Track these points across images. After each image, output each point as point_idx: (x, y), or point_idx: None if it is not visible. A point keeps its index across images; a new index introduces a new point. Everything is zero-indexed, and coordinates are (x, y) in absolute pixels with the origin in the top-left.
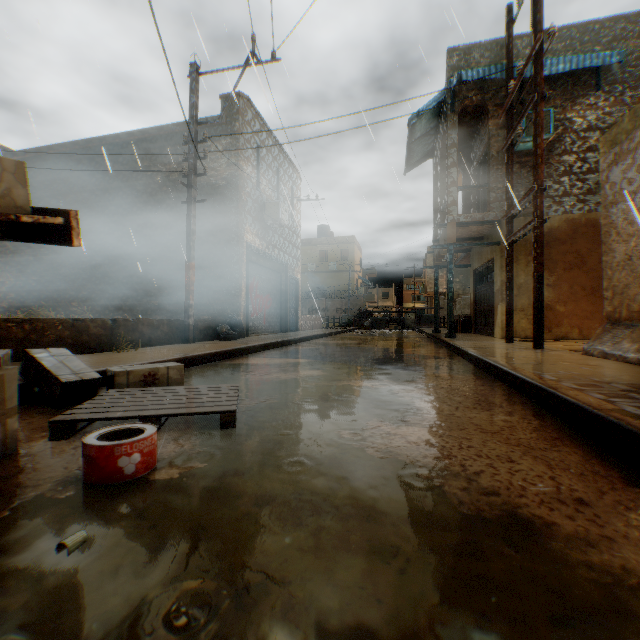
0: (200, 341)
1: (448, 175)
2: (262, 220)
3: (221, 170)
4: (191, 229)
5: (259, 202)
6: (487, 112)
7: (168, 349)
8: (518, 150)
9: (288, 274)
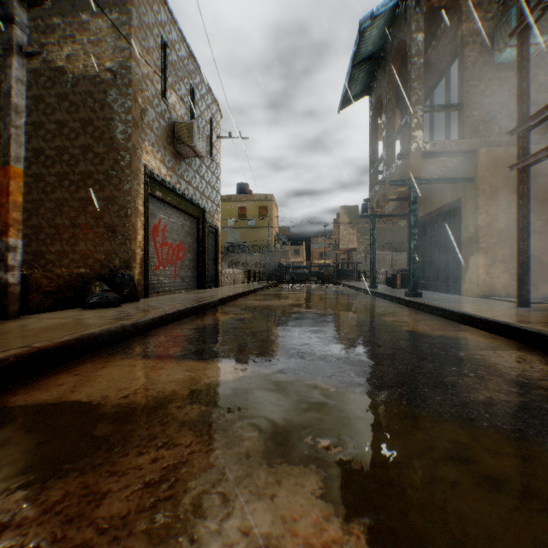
0: (46, 311)
1: (412, 91)
2: (171, 144)
3: (105, 58)
4: (12, 103)
5: (166, 119)
6: (459, 15)
7: None
8: (498, 62)
9: (206, 220)
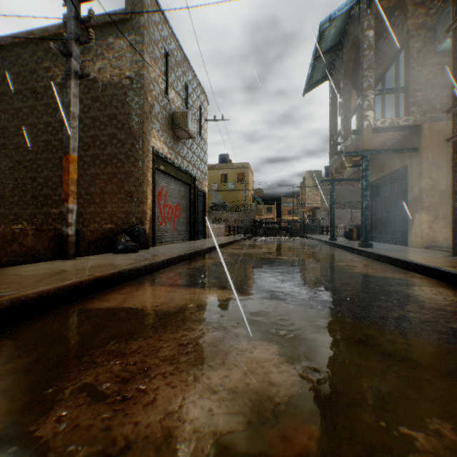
0: (89, 255)
1: (363, 78)
2: (171, 129)
3: (125, 69)
4: (71, 111)
5: (167, 110)
6: (404, 13)
7: (4, 276)
8: (440, 50)
9: (196, 186)
